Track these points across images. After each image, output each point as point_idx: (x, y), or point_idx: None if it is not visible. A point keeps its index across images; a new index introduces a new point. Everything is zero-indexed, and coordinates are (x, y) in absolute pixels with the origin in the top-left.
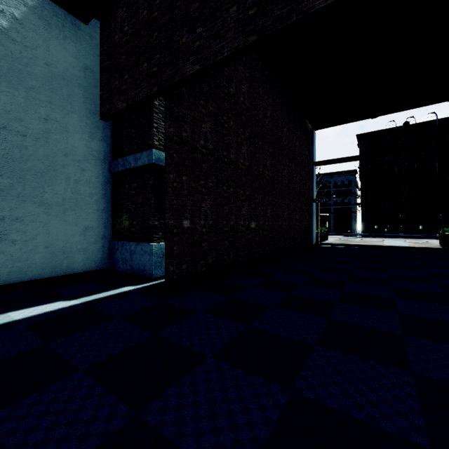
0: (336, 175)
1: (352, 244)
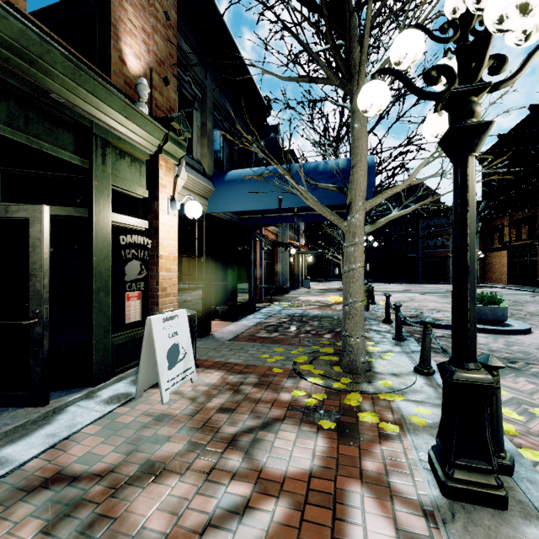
0: None
1: None
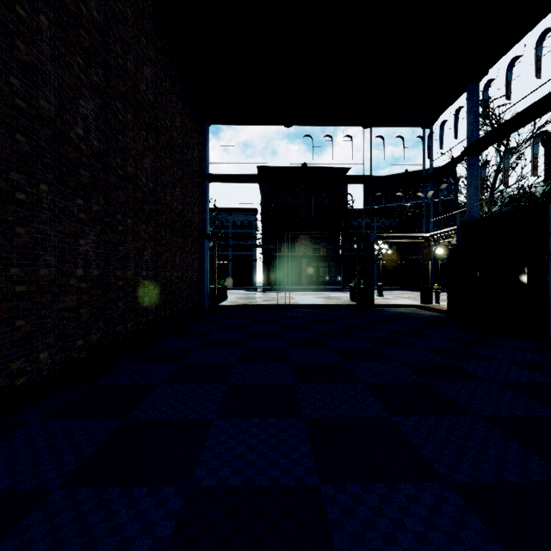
0: (235, 212)
1: (261, 305)
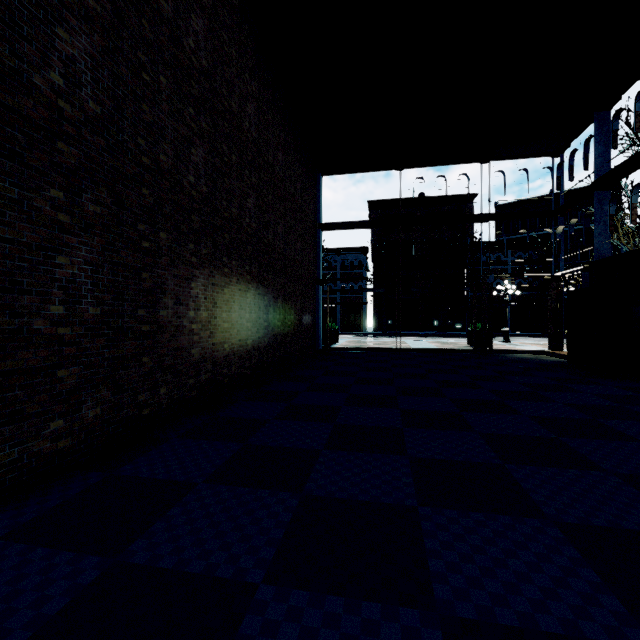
0: (344, 252)
1: (372, 347)
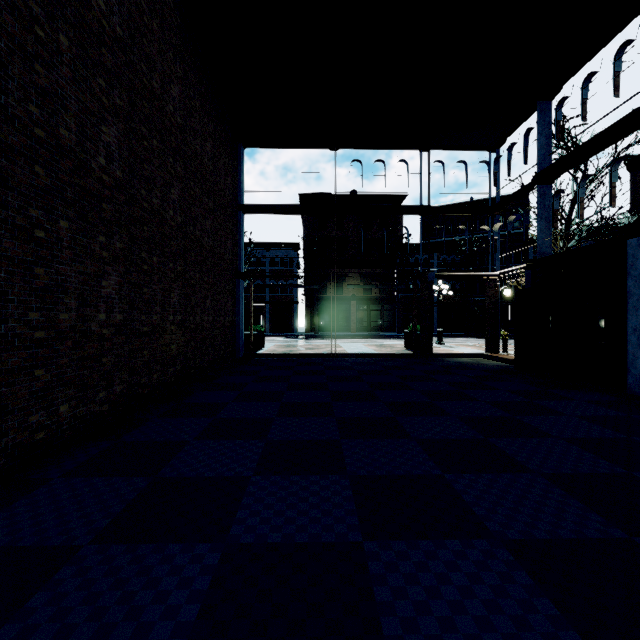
0: (274, 247)
1: (304, 353)
